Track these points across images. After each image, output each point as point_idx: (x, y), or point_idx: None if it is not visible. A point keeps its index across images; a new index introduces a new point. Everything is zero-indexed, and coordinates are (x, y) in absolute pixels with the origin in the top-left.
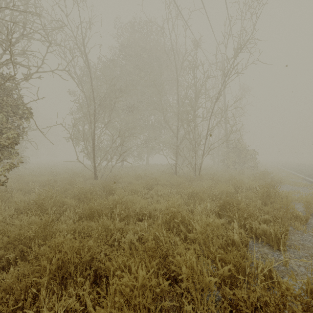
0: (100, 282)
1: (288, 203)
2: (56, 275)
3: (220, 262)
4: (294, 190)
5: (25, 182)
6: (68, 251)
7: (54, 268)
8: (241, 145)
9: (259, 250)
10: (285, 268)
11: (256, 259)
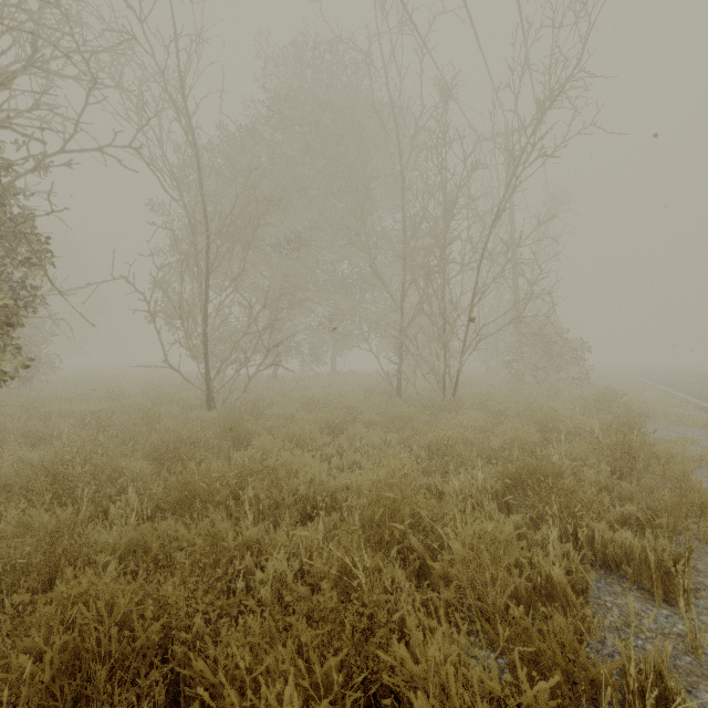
0: (189, 706)
1: (685, 476)
2: (57, 694)
3: (525, 669)
4: (682, 436)
5: (43, 415)
6: (92, 626)
7: (49, 677)
8: (551, 329)
9: (616, 603)
10: (694, 661)
11: (610, 631)
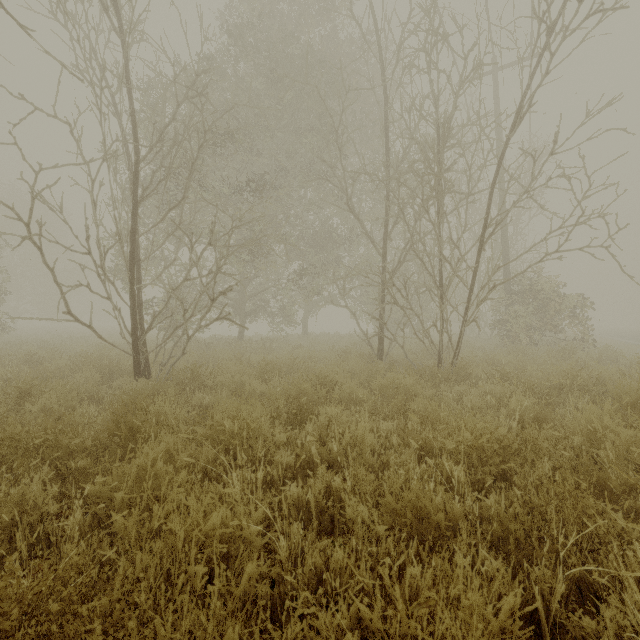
0: None
1: None
2: None
3: None
4: None
5: None
6: None
7: None
8: (549, 284)
9: None
10: None
11: None
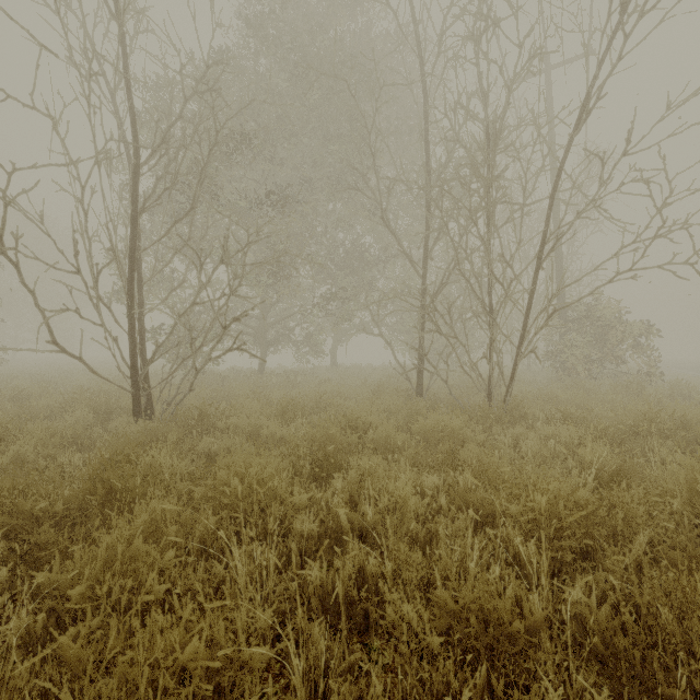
0: None
1: None
2: None
3: None
4: None
5: None
6: None
7: None
8: (609, 310)
9: None
10: None
11: None
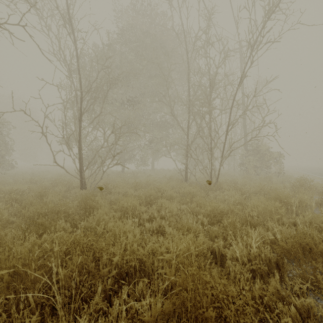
0: None
1: None
2: None
3: None
4: None
5: None
6: None
7: None
8: (264, 147)
9: None
10: None
11: None
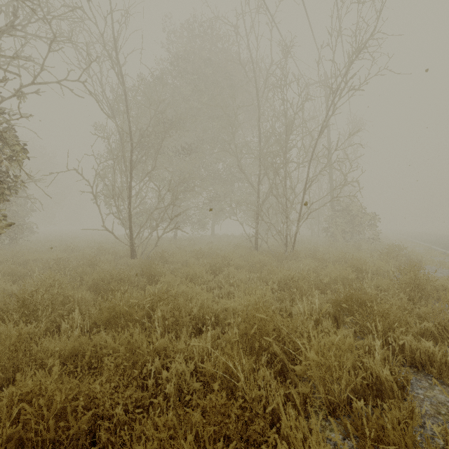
0: None
1: None
2: None
3: None
4: (447, 275)
5: (23, 261)
6: (32, 421)
7: None
8: (354, 207)
9: (427, 395)
10: None
11: (427, 418)
